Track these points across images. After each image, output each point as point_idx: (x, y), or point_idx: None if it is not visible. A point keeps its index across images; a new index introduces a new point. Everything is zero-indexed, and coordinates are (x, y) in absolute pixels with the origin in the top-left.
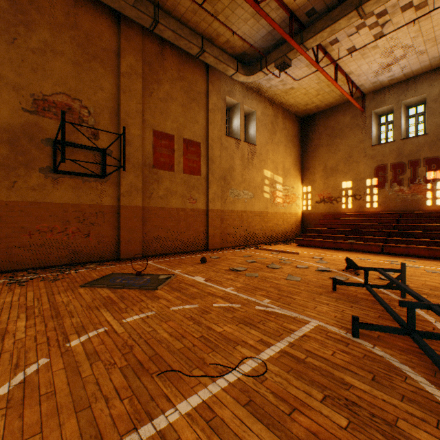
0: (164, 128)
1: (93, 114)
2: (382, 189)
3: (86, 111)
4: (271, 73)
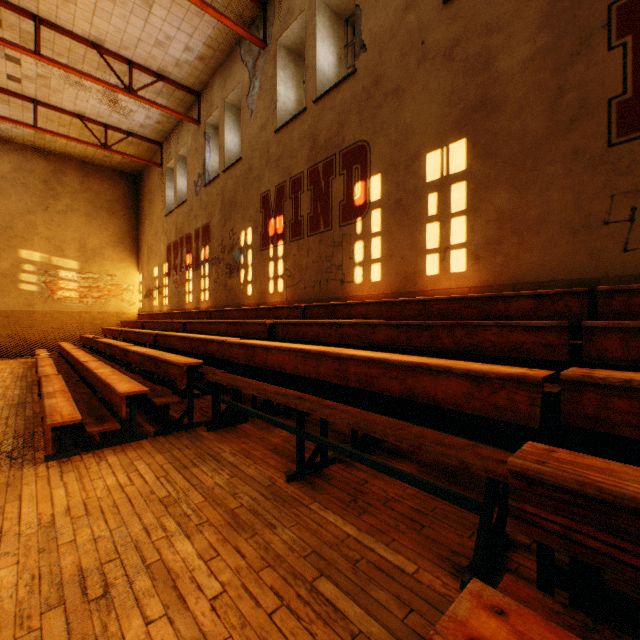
0: None
1: None
2: (170, 279)
3: None
4: None
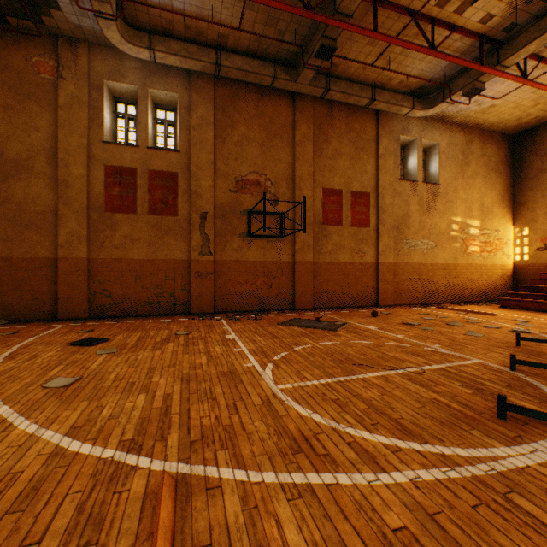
0: (332, 184)
1: (274, 184)
2: None
3: (269, 183)
4: (457, 102)
